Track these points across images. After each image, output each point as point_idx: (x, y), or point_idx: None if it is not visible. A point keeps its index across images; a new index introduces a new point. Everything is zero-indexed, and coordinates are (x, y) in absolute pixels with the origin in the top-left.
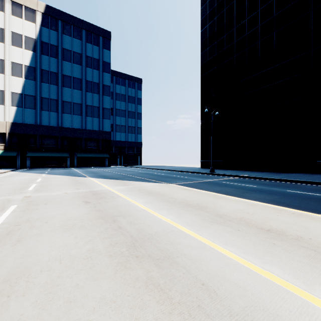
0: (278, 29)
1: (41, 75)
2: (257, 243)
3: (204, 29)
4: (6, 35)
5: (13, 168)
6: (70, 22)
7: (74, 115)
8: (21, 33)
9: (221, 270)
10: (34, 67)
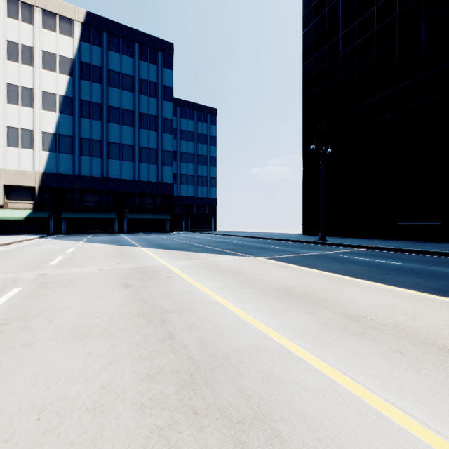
0: (429, 16)
1: (81, 108)
2: None
3: (308, 29)
4: (35, 55)
5: (44, 234)
6: (118, 34)
7: (124, 161)
8: (55, 52)
9: None
10: (71, 97)
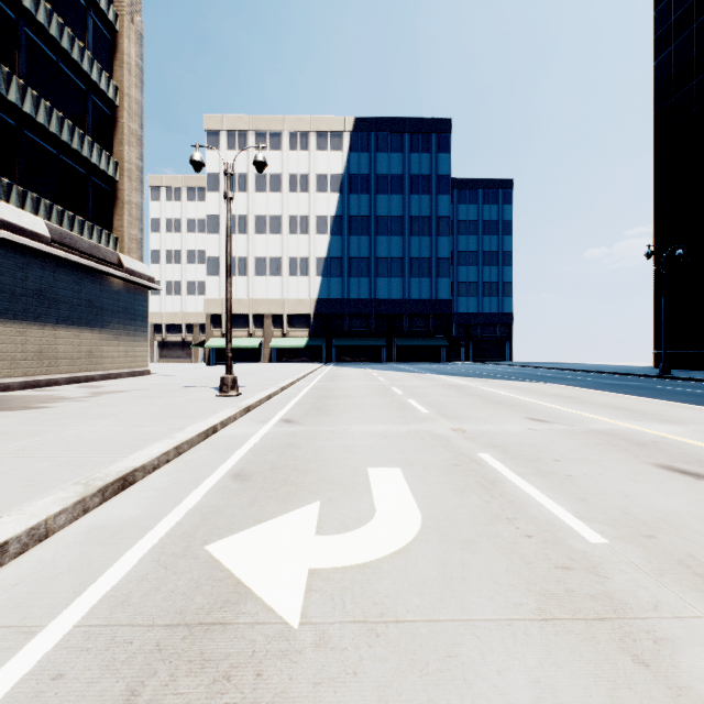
0: None
1: (349, 226)
2: (593, 409)
3: (663, 58)
4: (310, 181)
5: (317, 362)
6: (386, 130)
7: (392, 277)
8: (327, 172)
9: (549, 410)
10: (341, 216)
